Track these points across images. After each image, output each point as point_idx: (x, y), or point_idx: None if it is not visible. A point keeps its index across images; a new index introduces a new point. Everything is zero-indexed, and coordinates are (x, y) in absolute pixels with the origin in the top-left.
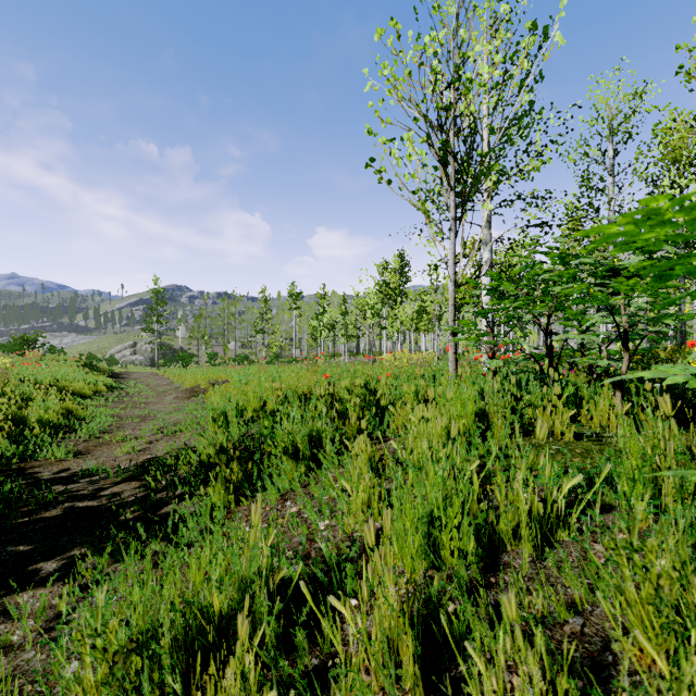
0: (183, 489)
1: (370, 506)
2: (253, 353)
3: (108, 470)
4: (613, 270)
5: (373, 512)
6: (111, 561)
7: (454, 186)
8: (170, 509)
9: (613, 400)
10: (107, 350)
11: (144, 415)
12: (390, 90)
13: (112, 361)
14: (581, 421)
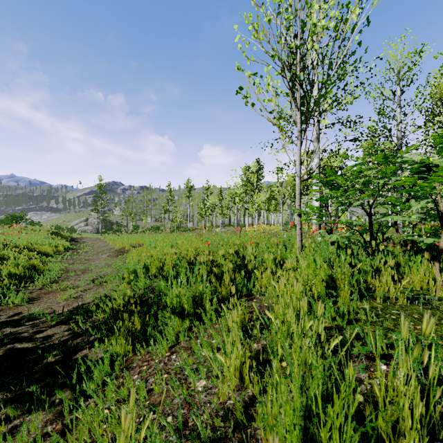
0: (96, 335)
1: (242, 372)
2: (163, 225)
3: (46, 315)
4: (424, 167)
5: (245, 379)
6: (22, 411)
7: (299, 107)
8: (83, 354)
9: (432, 269)
10: (69, 223)
11: (84, 269)
12: (254, 35)
13: (72, 230)
14: (400, 282)
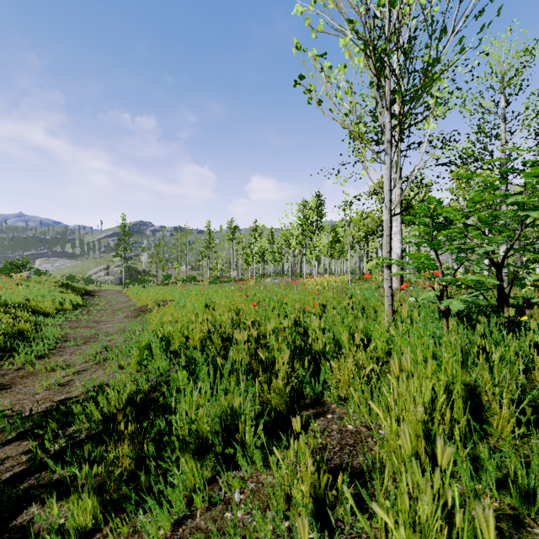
0: (64, 471)
1: None
2: (200, 274)
3: (3, 422)
4: None
5: None
6: None
7: (389, 106)
8: (28, 517)
9: None
10: (86, 272)
11: (89, 337)
12: None
13: (89, 281)
14: None
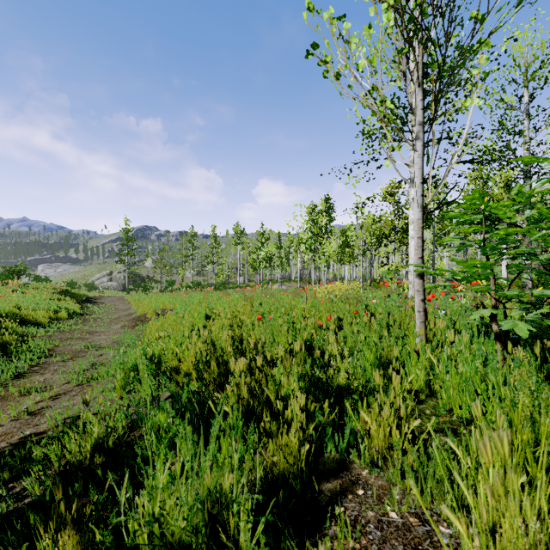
0: None
1: None
2: (206, 280)
3: None
4: None
5: None
6: None
7: (421, 81)
8: None
9: None
10: (89, 278)
11: (78, 350)
12: None
13: (91, 287)
14: None
